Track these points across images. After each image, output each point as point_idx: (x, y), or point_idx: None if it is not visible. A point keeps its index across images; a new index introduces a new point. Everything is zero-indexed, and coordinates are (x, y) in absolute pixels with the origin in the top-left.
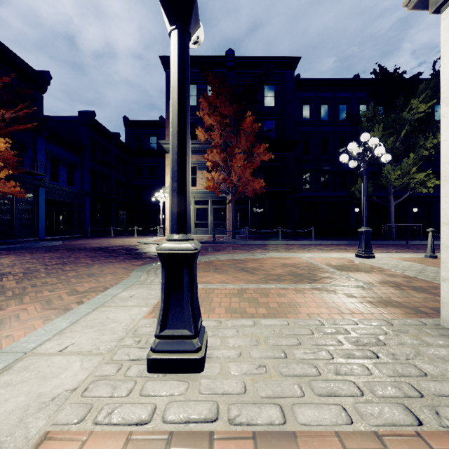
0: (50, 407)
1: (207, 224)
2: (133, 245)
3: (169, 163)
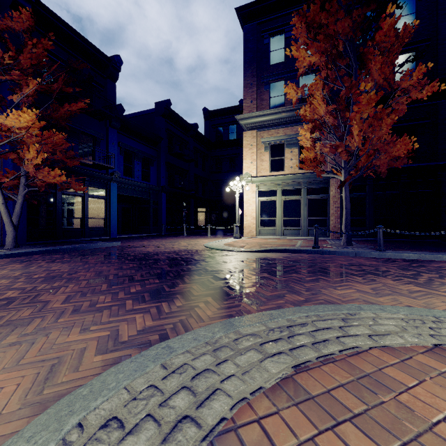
0: None
1: (299, 222)
2: (194, 250)
3: (247, 144)
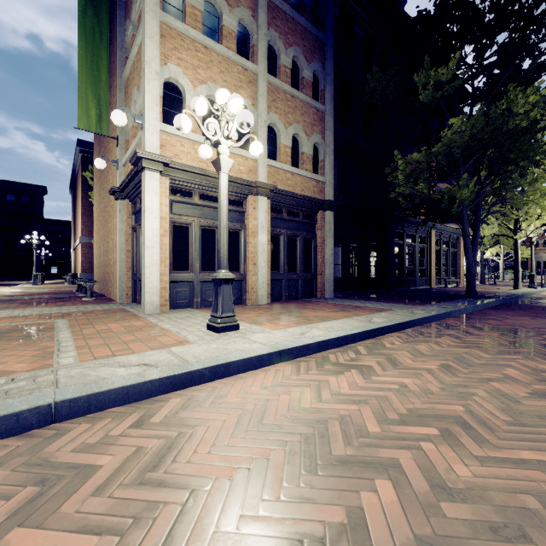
0: (272, 332)
1: None
2: None
3: None
